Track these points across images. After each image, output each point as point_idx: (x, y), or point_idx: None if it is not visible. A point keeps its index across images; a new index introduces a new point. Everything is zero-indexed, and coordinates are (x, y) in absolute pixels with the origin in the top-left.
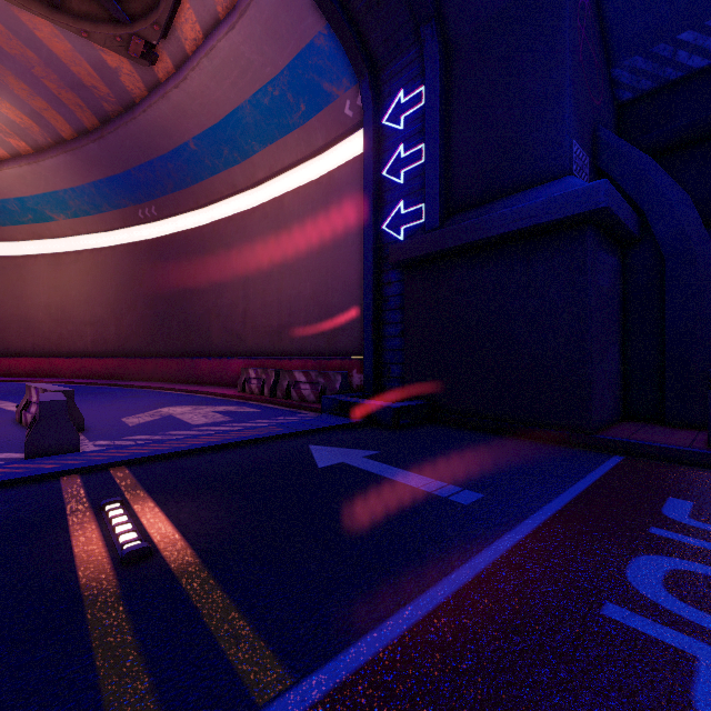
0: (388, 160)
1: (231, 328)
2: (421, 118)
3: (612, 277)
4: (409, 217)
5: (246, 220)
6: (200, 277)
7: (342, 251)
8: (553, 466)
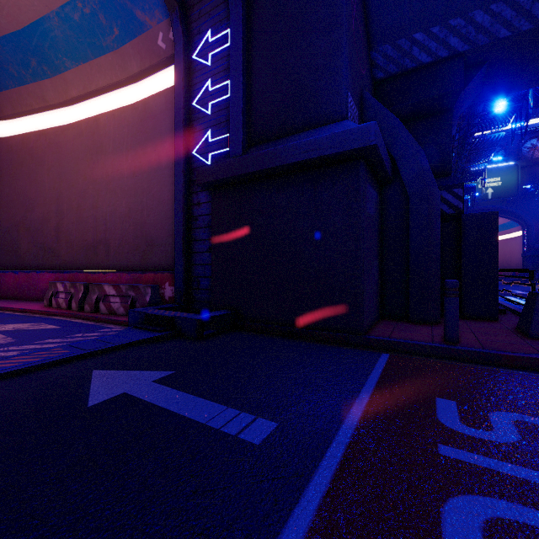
0: (197, 92)
1: (43, 242)
2: (227, 57)
3: (375, 207)
4: (216, 145)
5: (59, 136)
6: (6, 189)
7: (157, 173)
8: (339, 371)
